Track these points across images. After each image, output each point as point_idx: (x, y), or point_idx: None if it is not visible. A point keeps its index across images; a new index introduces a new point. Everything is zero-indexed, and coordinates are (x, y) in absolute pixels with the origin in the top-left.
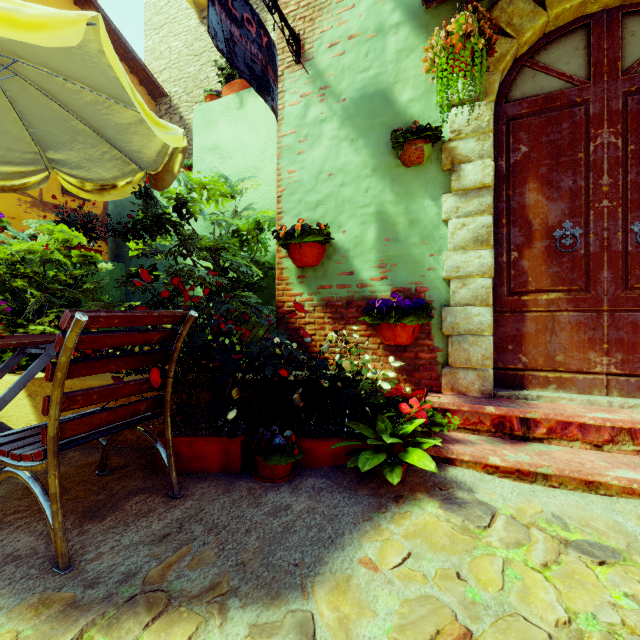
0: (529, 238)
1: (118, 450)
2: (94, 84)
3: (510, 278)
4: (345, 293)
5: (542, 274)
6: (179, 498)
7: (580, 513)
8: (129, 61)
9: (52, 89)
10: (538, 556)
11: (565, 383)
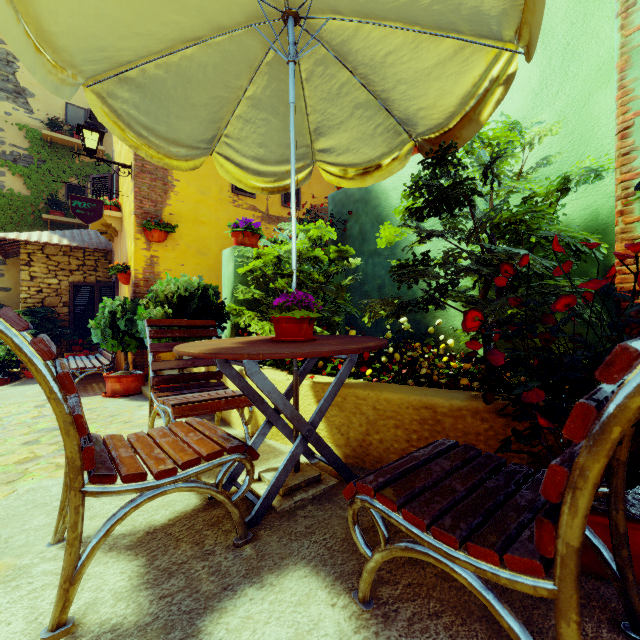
0: None
1: None
2: (422, 6)
3: None
4: None
5: None
6: None
7: None
8: None
9: (352, 49)
10: None
11: None
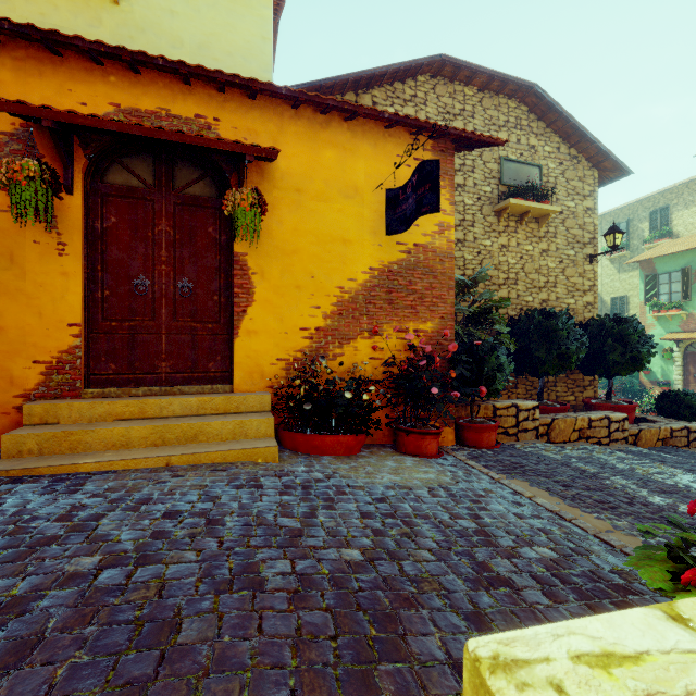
0: (690, 374)
1: None
2: None
3: (687, 381)
4: (654, 380)
5: (692, 381)
6: None
7: None
8: None
9: None
10: None
11: None
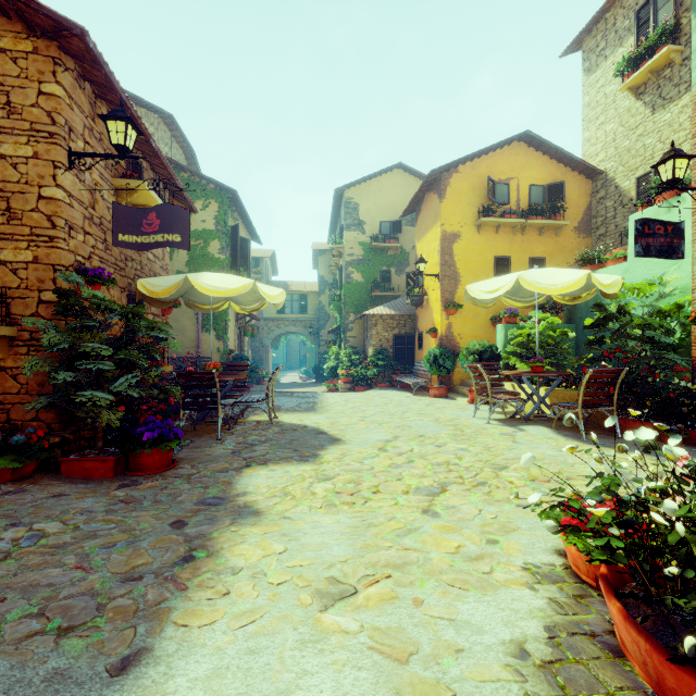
0: None
1: (588, 423)
2: None
3: None
4: None
5: None
6: (620, 438)
7: None
8: (571, 164)
9: None
10: None
11: None
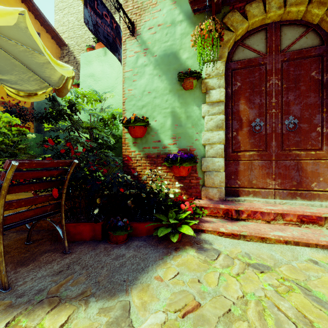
0: (241, 126)
1: (37, 231)
2: (24, 42)
3: (233, 144)
4: (156, 151)
5: (247, 143)
6: (68, 253)
7: (257, 251)
8: (46, 26)
9: (0, 43)
10: (235, 271)
11: (256, 193)
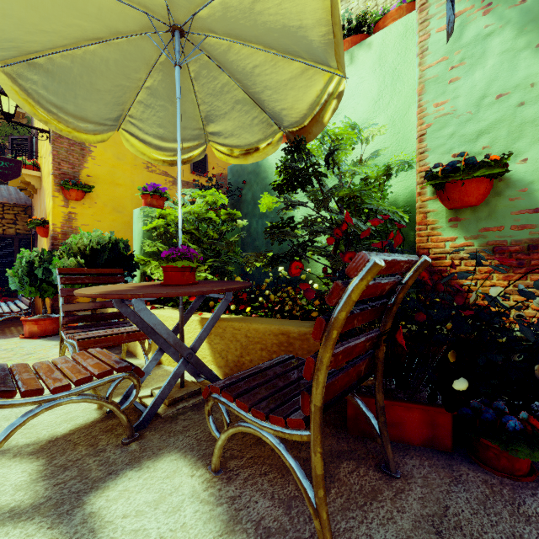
0: None
1: None
2: (273, 37)
3: None
4: (525, 235)
5: None
6: (398, 478)
7: None
8: None
9: (228, 60)
10: None
11: None
